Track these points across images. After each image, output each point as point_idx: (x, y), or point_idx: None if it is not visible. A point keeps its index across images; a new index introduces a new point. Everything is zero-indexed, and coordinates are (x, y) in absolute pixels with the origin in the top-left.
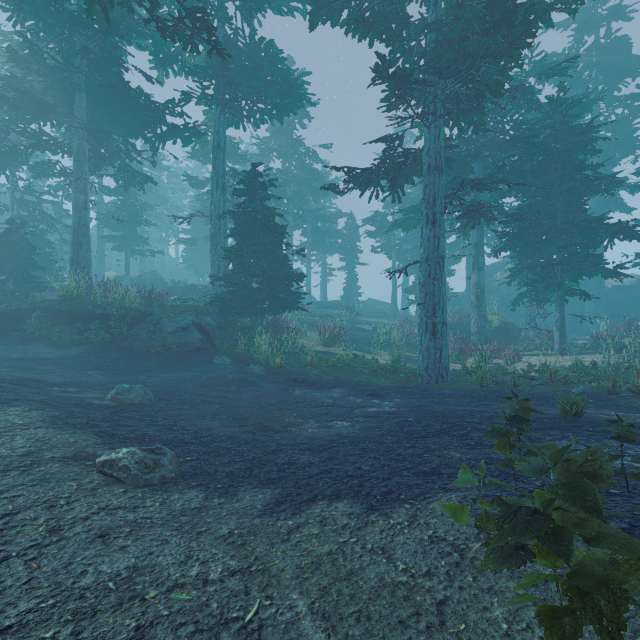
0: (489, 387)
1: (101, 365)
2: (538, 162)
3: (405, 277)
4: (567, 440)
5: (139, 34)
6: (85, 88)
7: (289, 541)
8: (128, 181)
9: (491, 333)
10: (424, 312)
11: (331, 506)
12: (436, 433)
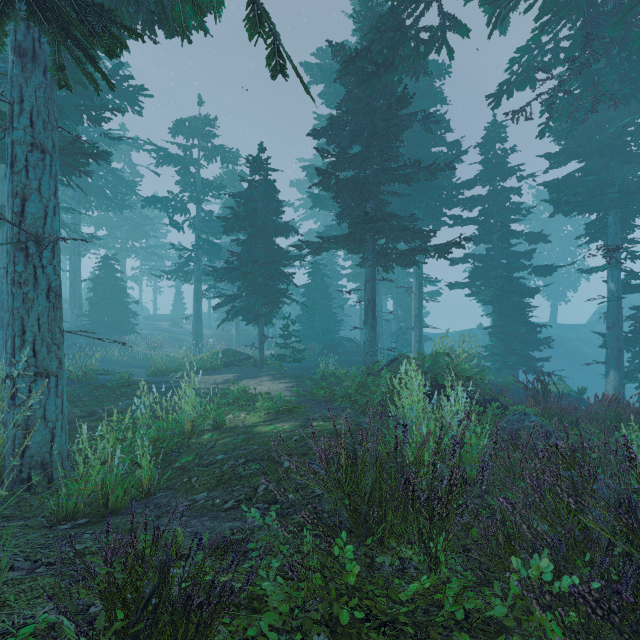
0: None
1: None
2: None
3: None
4: None
5: None
6: None
7: None
8: None
9: (250, 340)
10: (194, 336)
11: None
12: None
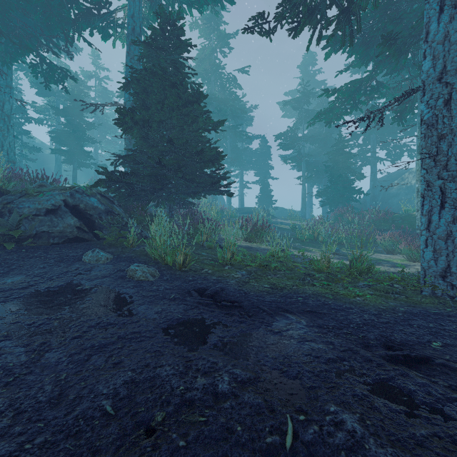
0: None
1: None
2: None
3: (308, 189)
4: None
5: None
6: None
7: None
8: (48, 77)
9: None
10: (435, 171)
11: None
12: None
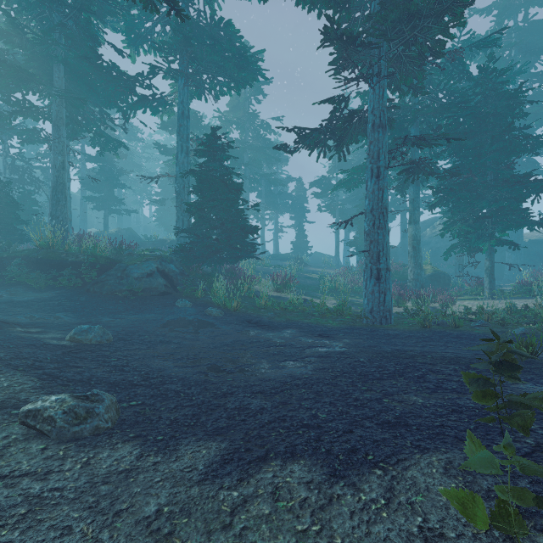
0: (431, 328)
1: (70, 307)
2: (469, 125)
3: (346, 233)
4: (532, 383)
5: (112, 13)
6: (62, 60)
7: (231, 527)
8: (103, 146)
9: (425, 280)
10: (369, 259)
11: (285, 469)
12: (391, 375)
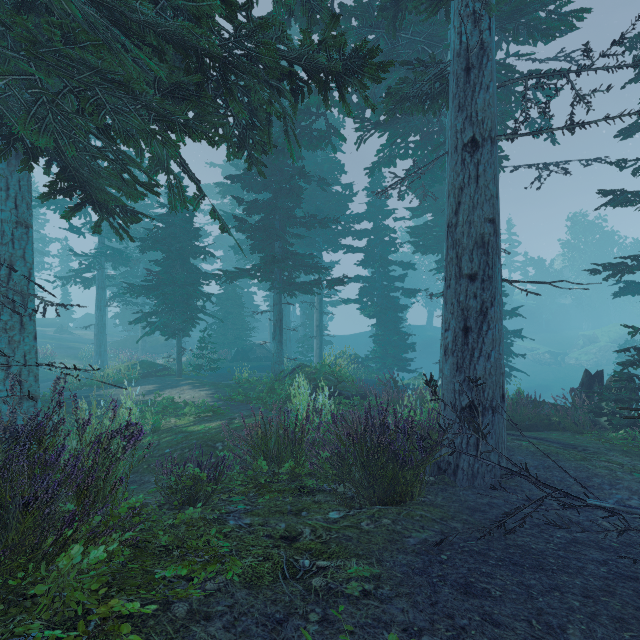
0: None
1: None
2: None
3: None
4: None
5: None
6: None
7: None
8: None
9: (157, 347)
10: (97, 346)
11: None
12: None
